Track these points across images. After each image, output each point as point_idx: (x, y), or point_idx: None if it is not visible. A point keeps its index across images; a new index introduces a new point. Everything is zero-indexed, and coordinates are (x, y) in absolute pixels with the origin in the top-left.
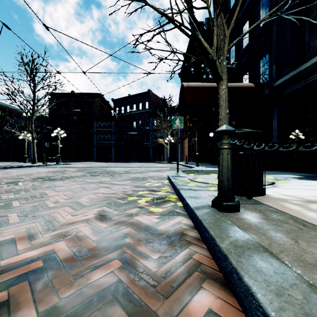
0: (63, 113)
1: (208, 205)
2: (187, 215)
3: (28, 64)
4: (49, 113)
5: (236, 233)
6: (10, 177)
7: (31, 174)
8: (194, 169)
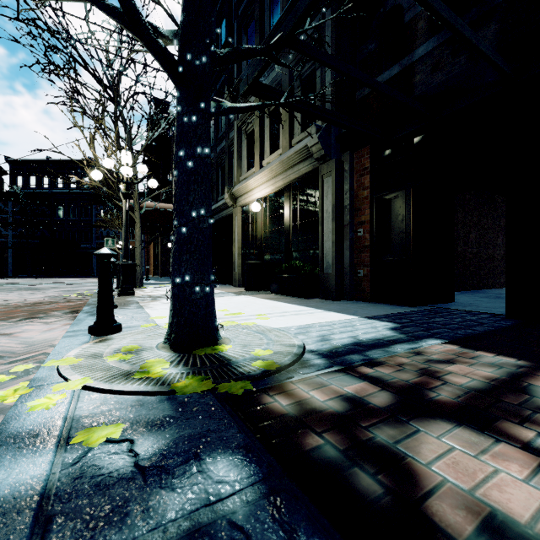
0: None
1: None
2: None
3: None
4: None
5: None
6: None
7: None
8: None
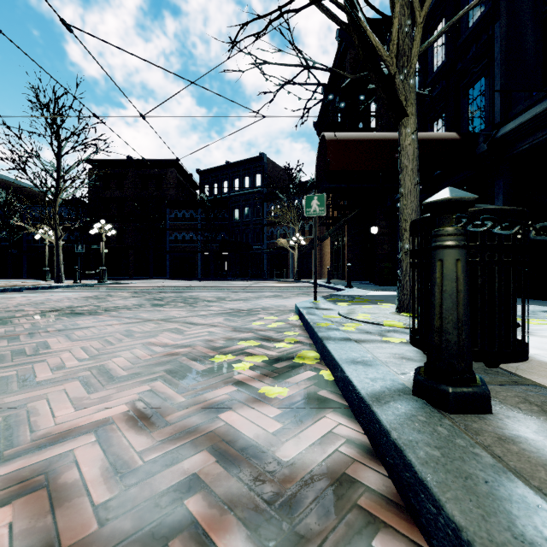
0: (113, 194)
1: (403, 387)
2: (349, 408)
3: (48, 106)
4: (90, 195)
5: (539, 520)
6: (1, 308)
7: (44, 301)
8: (346, 294)
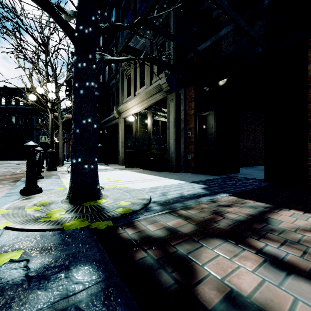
0: None
1: None
2: None
3: None
4: None
5: None
6: None
7: None
8: None
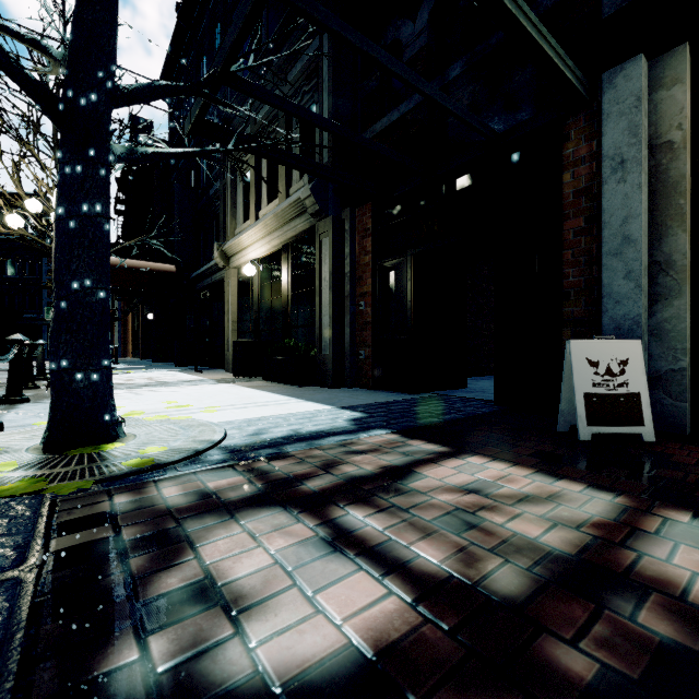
0: None
1: None
2: None
3: None
4: None
5: None
6: None
7: None
8: None
